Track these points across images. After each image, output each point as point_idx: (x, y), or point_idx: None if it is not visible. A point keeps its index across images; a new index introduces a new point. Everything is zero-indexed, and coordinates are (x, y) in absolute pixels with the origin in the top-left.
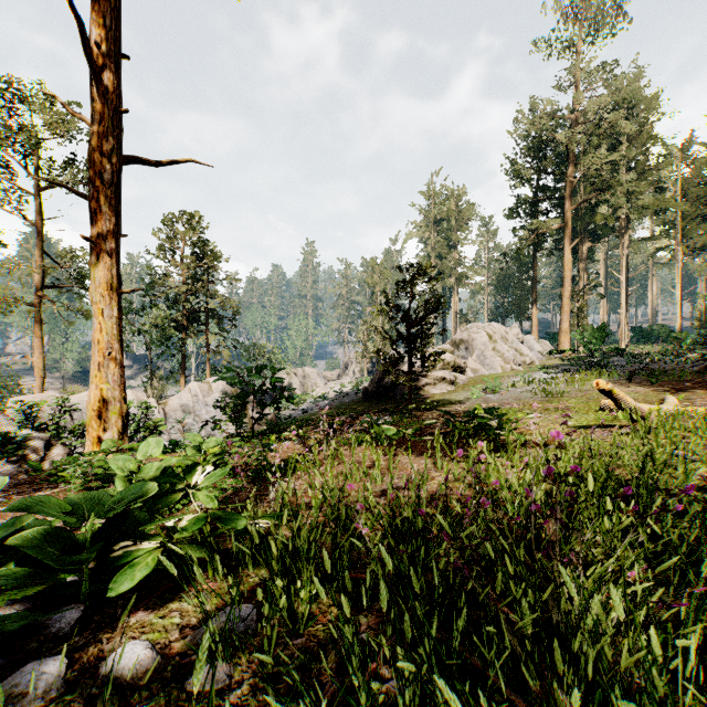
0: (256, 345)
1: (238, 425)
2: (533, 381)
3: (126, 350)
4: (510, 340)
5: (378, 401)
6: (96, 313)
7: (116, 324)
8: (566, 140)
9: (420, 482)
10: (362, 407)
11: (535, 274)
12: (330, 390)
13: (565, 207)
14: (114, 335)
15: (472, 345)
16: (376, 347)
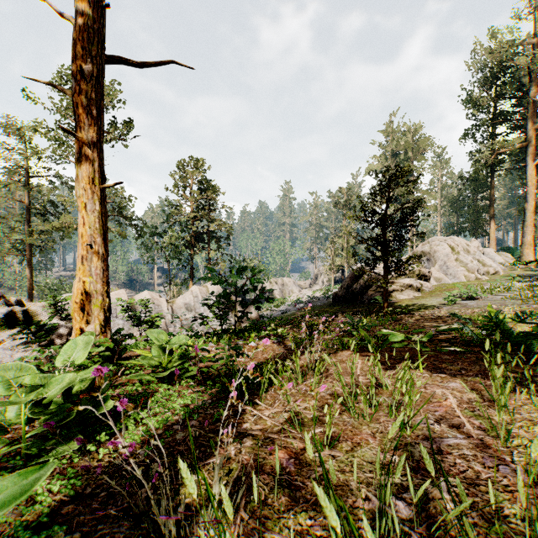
0: (246, 259)
1: (221, 322)
2: (508, 288)
3: (152, 263)
4: (472, 252)
5: (347, 305)
6: (80, 207)
7: (98, 218)
8: (532, 59)
9: (484, 436)
10: (334, 309)
11: (493, 193)
12: (304, 295)
13: (527, 126)
14: (96, 229)
15: (434, 256)
16: (341, 261)
